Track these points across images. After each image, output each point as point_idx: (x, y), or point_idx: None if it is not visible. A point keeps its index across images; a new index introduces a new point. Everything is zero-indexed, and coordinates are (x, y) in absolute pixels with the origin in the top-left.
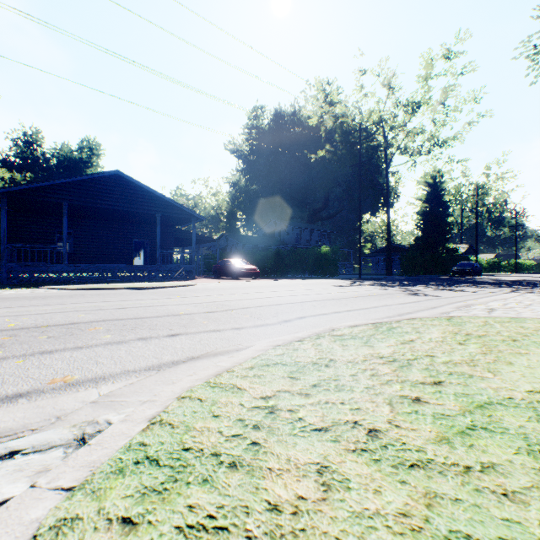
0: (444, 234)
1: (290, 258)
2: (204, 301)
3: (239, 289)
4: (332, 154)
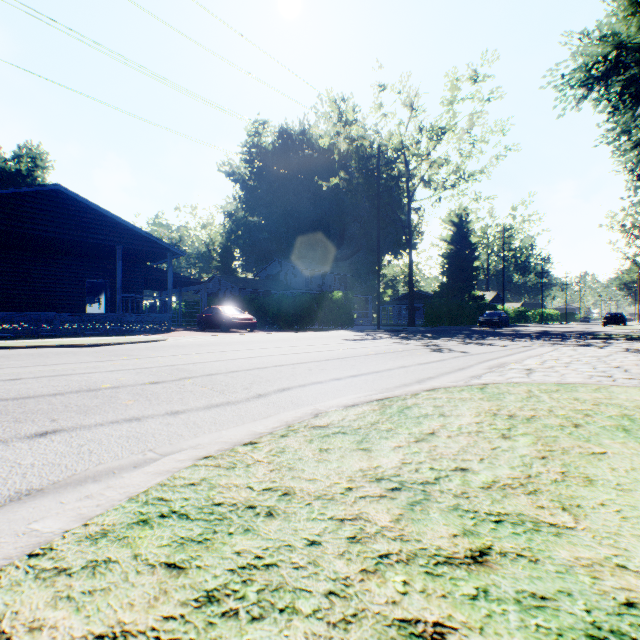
0: (470, 280)
1: (296, 306)
2: (158, 365)
3: (220, 346)
4: (348, 183)
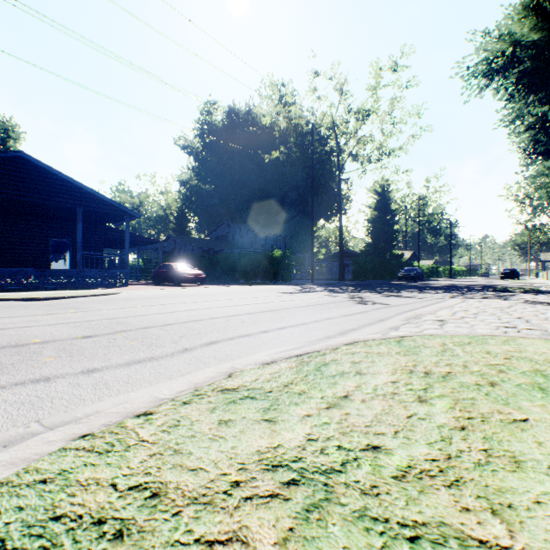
0: (391, 241)
1: (242, 262)
2: (100, 318)
3: (167, 299)
4: (287, 156)
